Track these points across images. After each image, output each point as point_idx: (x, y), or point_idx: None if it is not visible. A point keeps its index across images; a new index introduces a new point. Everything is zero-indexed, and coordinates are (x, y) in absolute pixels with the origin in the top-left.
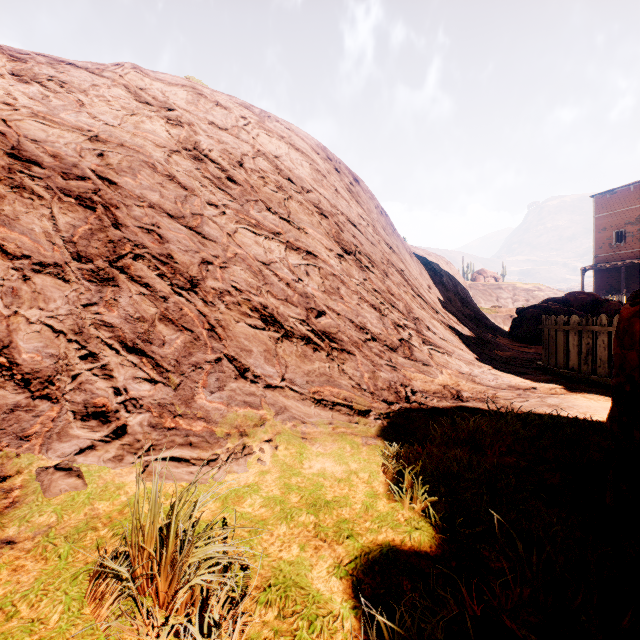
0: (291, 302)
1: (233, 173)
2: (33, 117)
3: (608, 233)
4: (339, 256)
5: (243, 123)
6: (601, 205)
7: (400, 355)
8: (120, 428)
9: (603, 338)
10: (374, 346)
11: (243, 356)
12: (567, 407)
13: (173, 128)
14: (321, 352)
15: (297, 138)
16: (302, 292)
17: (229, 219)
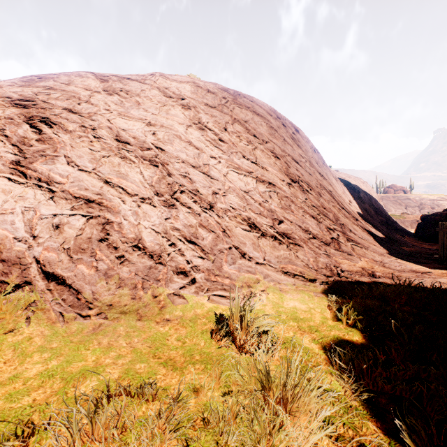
0: (263, 215)
1: (222, 136)
2: (119, 116)
3: None
4: (288, 184)
5: (224, 102)
6: None
7: (332, 248)
8: (193, 279)
9: None
10: (315, 242)
11: (242, 246)
12: None
13: (186, 111)
14: (283, 245)
15: (257, 107)
16: (268, 209)
17: (223, 165)
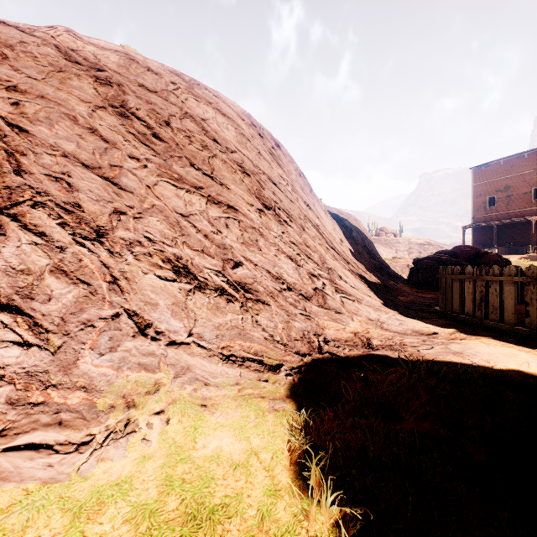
0: (207, 253)
1: (159, 131)
2: None
3: (483, 198)
4: (259, 211)
5: (173, 88)
6: (478, 176)
7: (314, 304)
8: None
9: (495, 287)
10: (289, 296)
11: (147, 310)
12: (470, 354)
13: (101, 87)
14: (235, 303)
15: (224, 105)
16: (220, 243)
17: (150, 172)
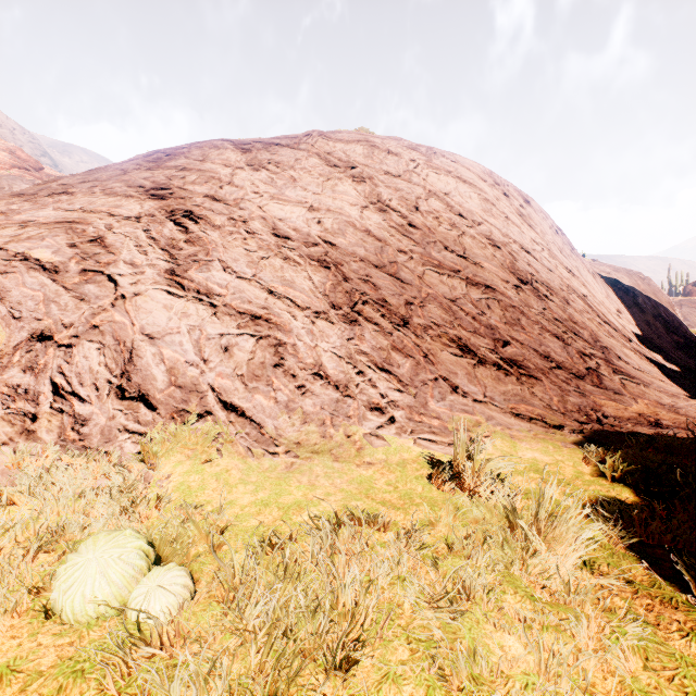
0: (479, 334)
1: (412, 218)
2: (272, 200)
3: None
4: (516, 287)
5: (413, 166)
6: None
7: (588, 383)
8: (391, 418)
9: None
10: (560, 373)
11: (452, 377)
12: None
13: (358, 185)
14: (511, 377)
15: (463, 169)
16: (487, 324)
17: (416, 263)
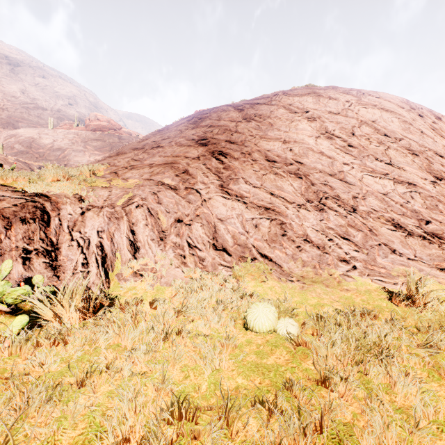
0: (406, 216)
1: (350, 141)
2: (261, 139)
3: None
4: (432, 182)
5: (347, 105)
6: None
7: None
8: (354, 266)
9: None
10: None
11: (390, 244)
12: None
13: (311, 123)
14: (434, 244)
15: (385, 102)
16: (411, 209)
17: (356, 170)
